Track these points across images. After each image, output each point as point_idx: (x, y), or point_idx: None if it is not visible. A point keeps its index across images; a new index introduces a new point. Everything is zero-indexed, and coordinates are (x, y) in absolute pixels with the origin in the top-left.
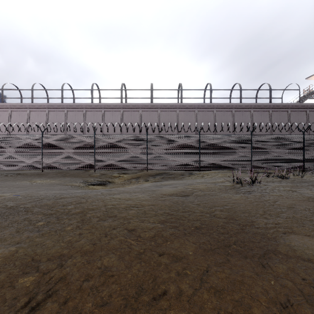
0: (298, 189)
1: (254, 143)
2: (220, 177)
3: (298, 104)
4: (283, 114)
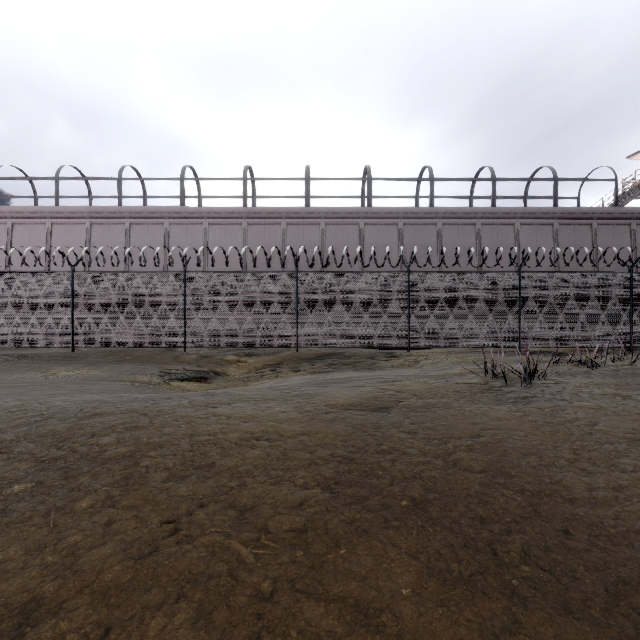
0: (632, 391)
1: (526, 291)
2: (454, 363)
3: (612, 209)
4: (582, 230)
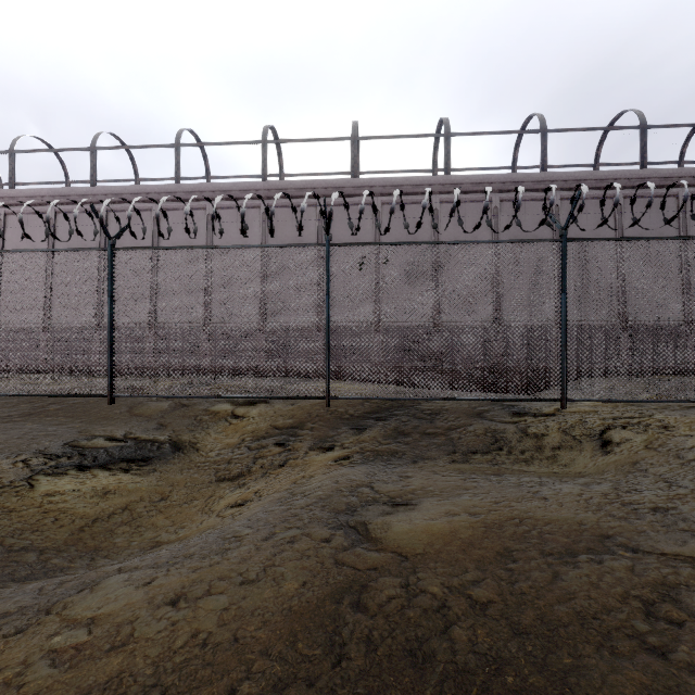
0: None
1: None
2: None
3: None
4: None
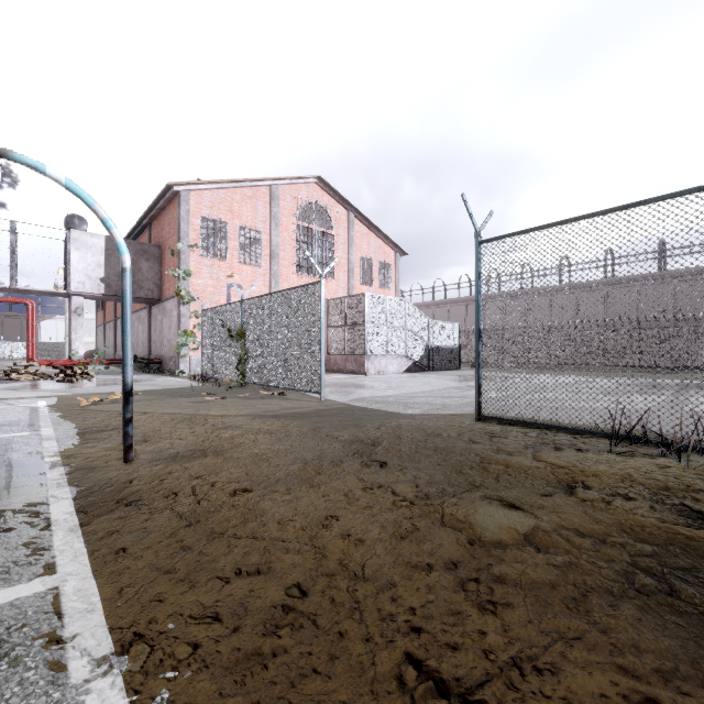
0: None
1: None
2: None
3: None
4: None
